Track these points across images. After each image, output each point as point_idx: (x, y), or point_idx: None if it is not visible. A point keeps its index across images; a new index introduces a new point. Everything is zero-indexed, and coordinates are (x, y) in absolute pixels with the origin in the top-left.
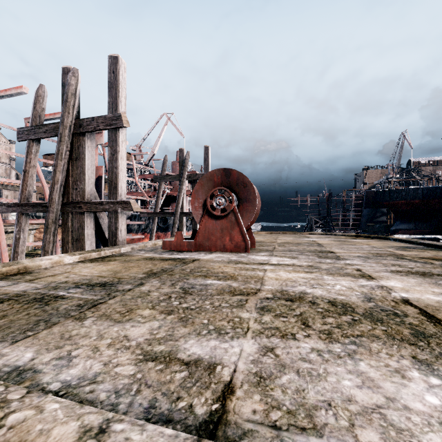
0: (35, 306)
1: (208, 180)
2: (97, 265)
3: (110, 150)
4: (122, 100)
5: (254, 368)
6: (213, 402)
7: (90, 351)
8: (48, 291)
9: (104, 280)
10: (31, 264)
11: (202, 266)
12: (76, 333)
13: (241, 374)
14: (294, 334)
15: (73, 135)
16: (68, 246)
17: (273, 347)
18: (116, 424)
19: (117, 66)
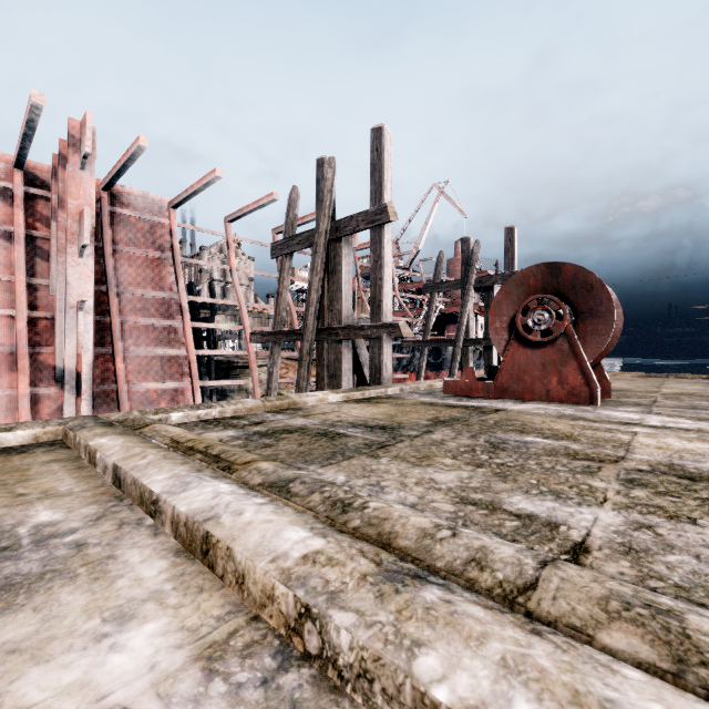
0: (323, 439)
1: (519, 285)
2: (365, 407)
3: (373, 256)
4: (387, 185)
5: (618, 538)
6: (560, 553)
7: (399, 485)
8: (328, 428)
9: (381, 423)
10: (299, 399)
11: (512, 418)
12: (376, 468)
13: (598, 540)
14: (693, 519)
15: (328, 243)
16: (323, 383)
17: (652, 525)
18: (462, 529)
19: (381, 140)
